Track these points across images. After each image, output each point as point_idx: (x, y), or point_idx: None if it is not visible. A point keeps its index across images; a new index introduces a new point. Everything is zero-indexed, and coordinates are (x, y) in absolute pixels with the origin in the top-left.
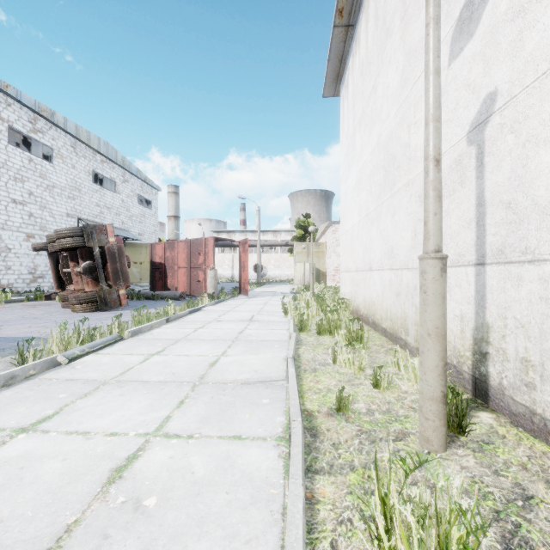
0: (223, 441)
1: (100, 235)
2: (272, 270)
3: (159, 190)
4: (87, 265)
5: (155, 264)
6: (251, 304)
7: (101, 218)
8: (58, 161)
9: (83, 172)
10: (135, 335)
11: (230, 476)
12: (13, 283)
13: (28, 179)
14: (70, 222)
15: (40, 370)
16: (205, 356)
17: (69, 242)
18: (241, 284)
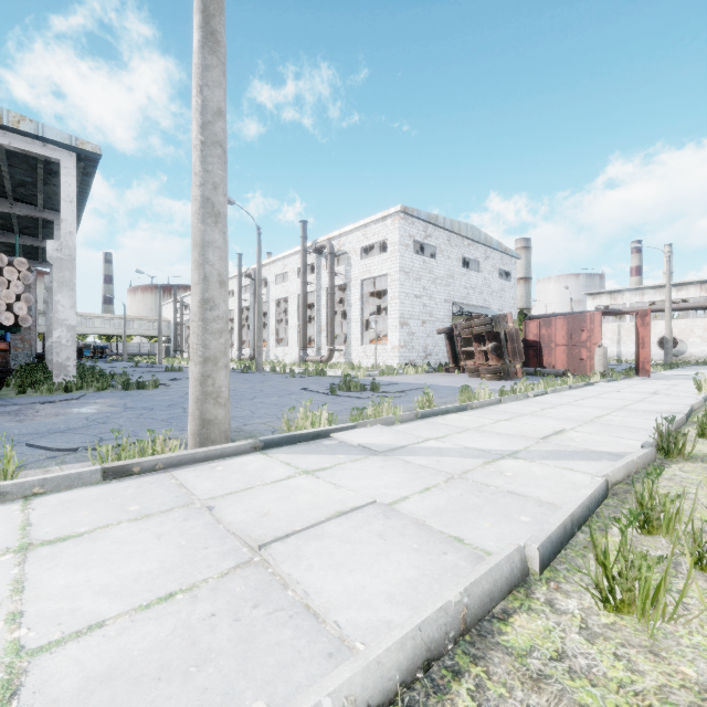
0: (641, 419)
1: (502, 322)
2: (698, 345)
3: (518, 258)
4: (493, 346)
5: (528, 342)
6: (654, 384)
7: (468, 299)
8: (439, 256)
9: (455, 260)
10: (553, 393)
11: (647, 423)
12: (415, 359)
13: (423, 277)
14: (447, 306)
15: (523, 398)
16: (617, 403)
17: (482, 329)
18: (639, 364)
